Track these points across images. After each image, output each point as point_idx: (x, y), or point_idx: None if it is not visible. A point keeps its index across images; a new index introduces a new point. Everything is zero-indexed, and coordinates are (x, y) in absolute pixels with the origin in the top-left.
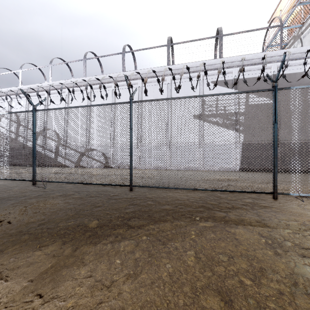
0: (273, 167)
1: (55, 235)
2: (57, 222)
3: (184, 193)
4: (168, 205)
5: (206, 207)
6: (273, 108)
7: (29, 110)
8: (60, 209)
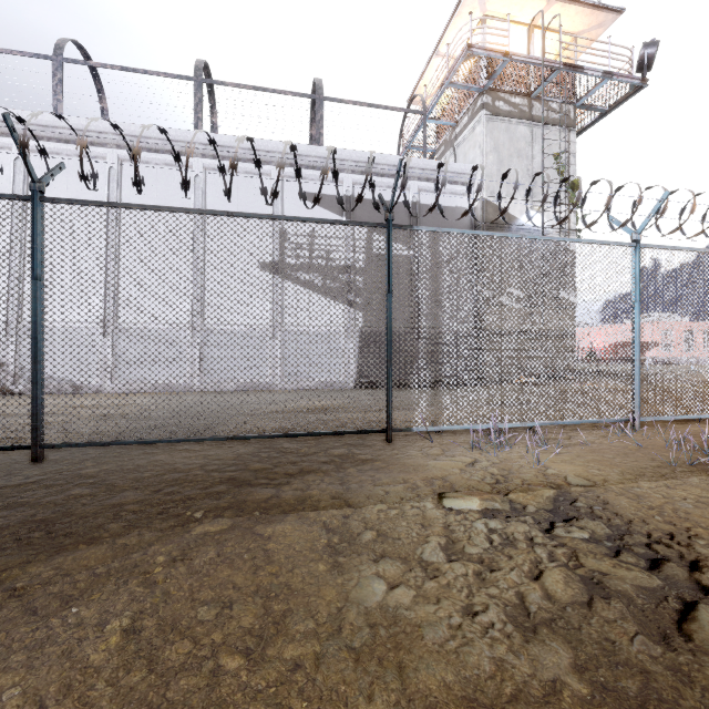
0: (387, 380)
1: None
2: None
3: (204, 449)
4: (135, 491)
5: (237, 481)
6: (386, 263)
7: None
8: None
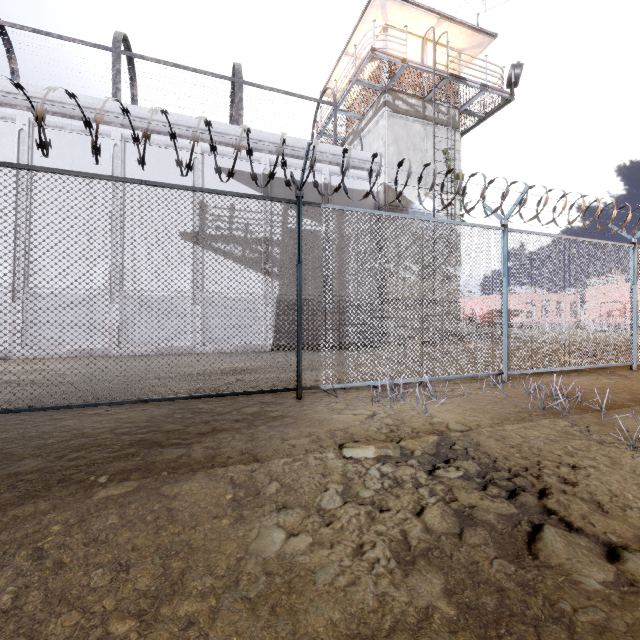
0: (297, 343)
1: None
2: None
3: (116, 413)
4: (35, 458)
5: (148, 442)
6: (297, 236)
7: None
8: None
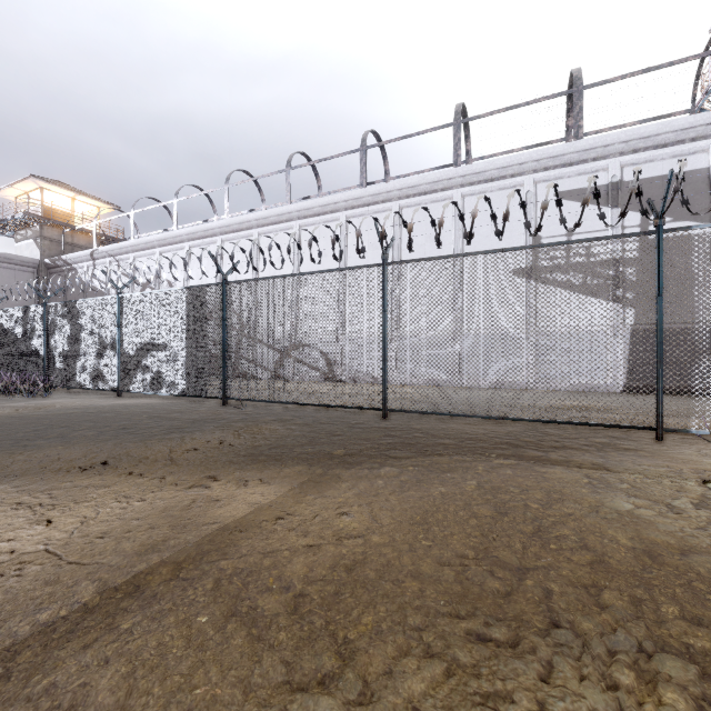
0: (656, 380)
1: (296, 458)
2: (291, 447)
3: (481, 424)
4: (448, 439)
5: (513, 444)
6: (655, 268)
7: (217, 283)
8: (285, 435)
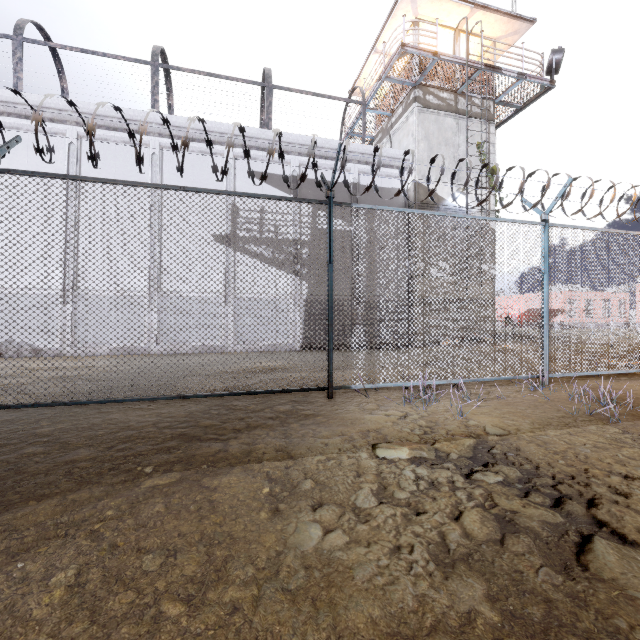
0: (328, 342)
1: None
2: None
3: (158, 408)
4: (88, 448)
5: (187, 437)
6: (328, 237)
7: None
8: None
